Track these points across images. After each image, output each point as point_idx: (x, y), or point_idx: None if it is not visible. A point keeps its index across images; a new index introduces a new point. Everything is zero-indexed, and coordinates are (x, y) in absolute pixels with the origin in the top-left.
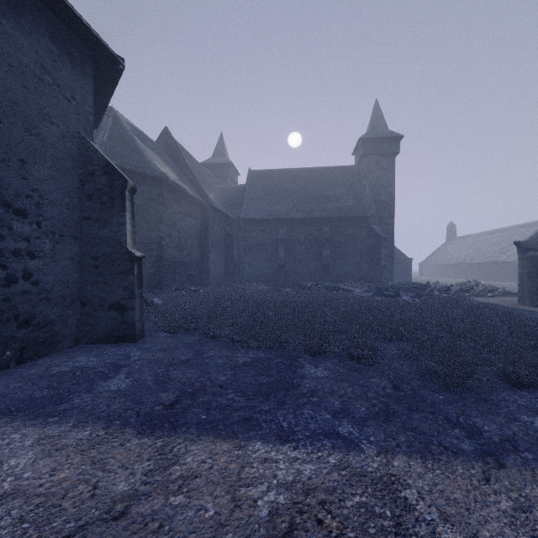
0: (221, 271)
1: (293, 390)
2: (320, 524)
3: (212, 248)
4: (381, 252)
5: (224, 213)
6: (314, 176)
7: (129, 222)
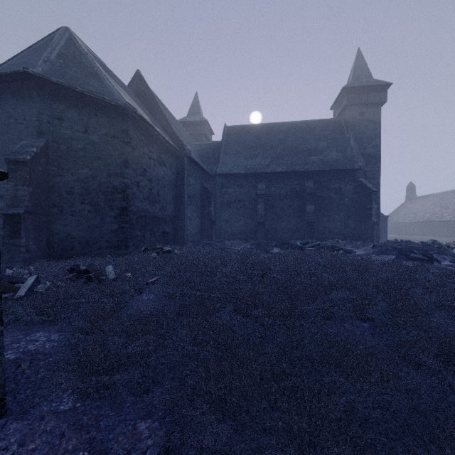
0: (197, 228)
1: None
2: None
3: (188, 203)
4: (372, 207)
5: (200, 166)
6: (293, 130)
7: None
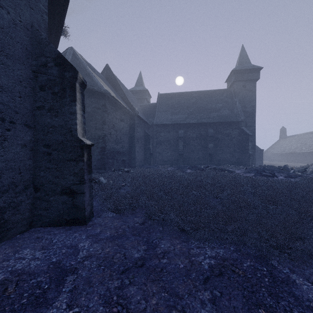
0: (142, 157)
1: None
2: None
3: (136, 142)
4: (249, 145)
5: (144, 120)
6: (201, 96)
7: (80, 112)
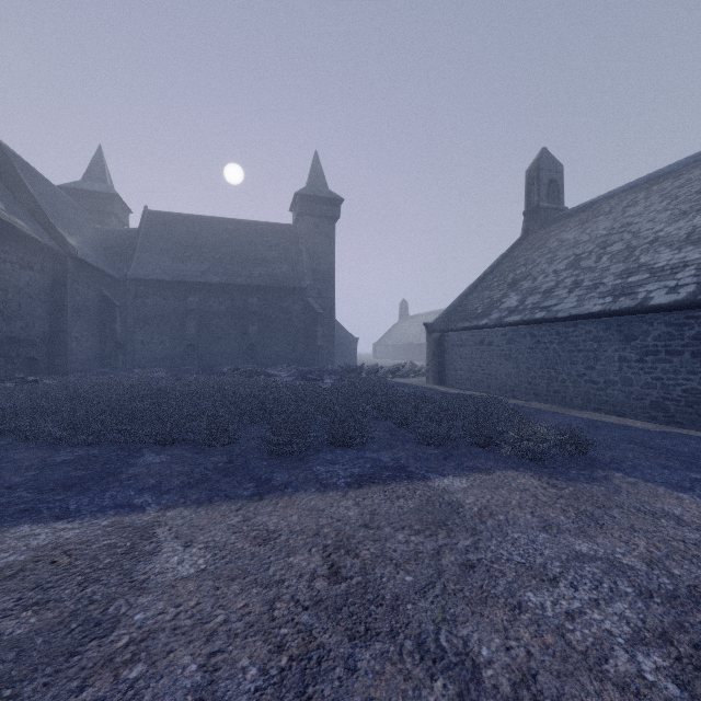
0: (93, 352)
1: (110, 478)
2: (53, 563)
3: (74, 318)
4: (317, 330)
5: (97, 268)
6: (241, 231)
7: None
